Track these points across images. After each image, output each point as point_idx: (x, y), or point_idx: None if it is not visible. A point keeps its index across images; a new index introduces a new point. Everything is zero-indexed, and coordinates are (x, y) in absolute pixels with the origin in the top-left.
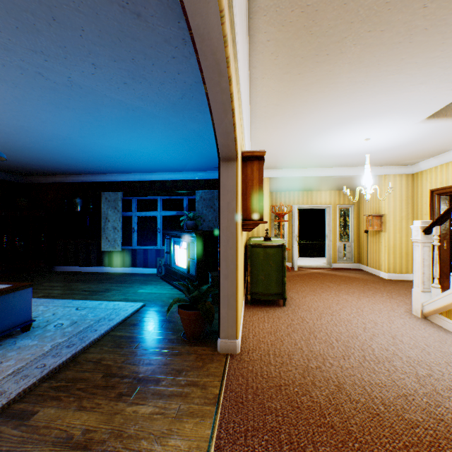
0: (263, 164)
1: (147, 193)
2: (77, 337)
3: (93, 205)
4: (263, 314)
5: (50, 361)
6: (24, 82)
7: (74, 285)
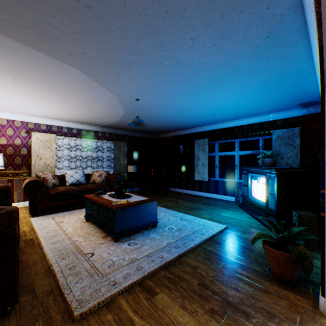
0: None
1: (226, 137)
2: (180, 242)
3: (189, 149)
4: None
5: (165, 254)
6: (152, 73)
7: (179, 201)
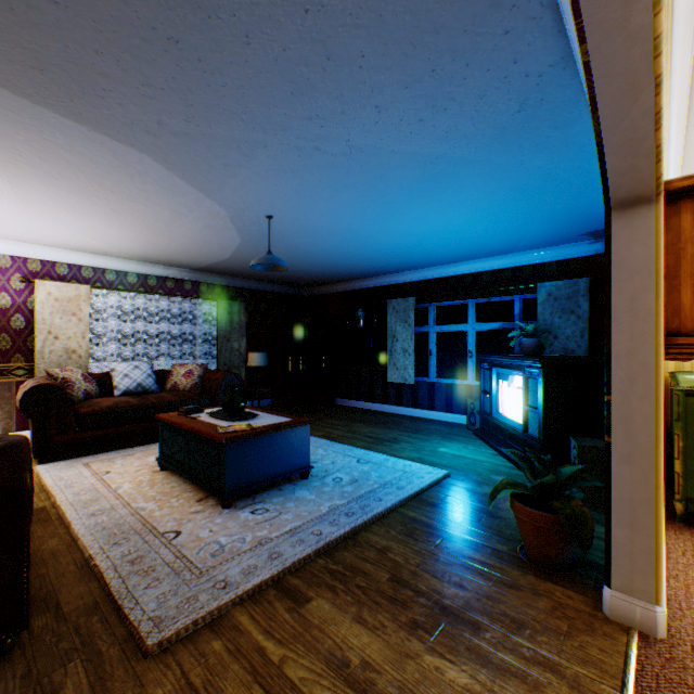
0: None
1: (450, 295)
2: (357, 504)
3: (377, 319)
4: None
5: (326, 528)
6: (301, 168)
7: (355, 426)
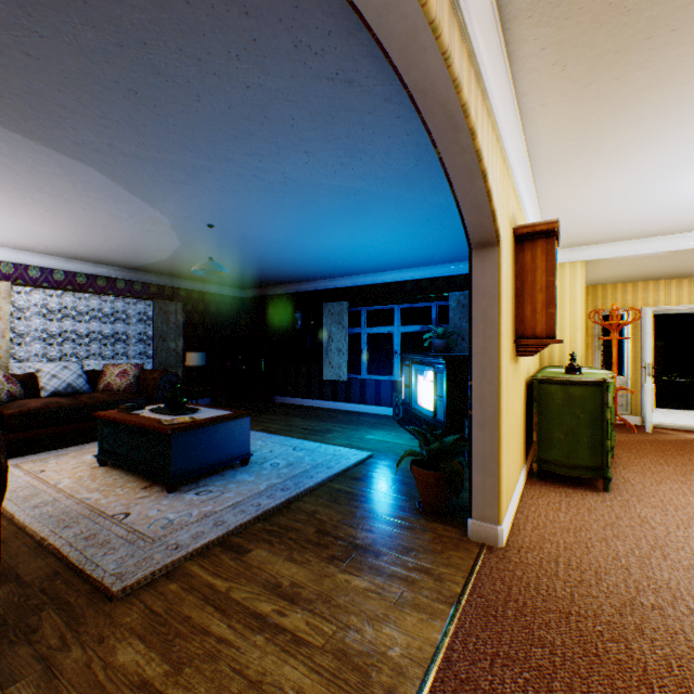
0: (553, 244)
1: (379, 300)
2: (291, 481)
3: (314, 321)
4: (557, 498)
5: (264, 501)
6: (242, 189)
7: (293, 421)
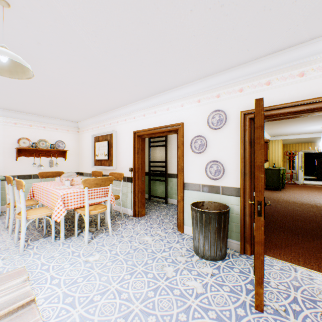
0: (267, 144)
1: None
2: None
3: None
4: (269, 191)
5: None
6: None
7: None
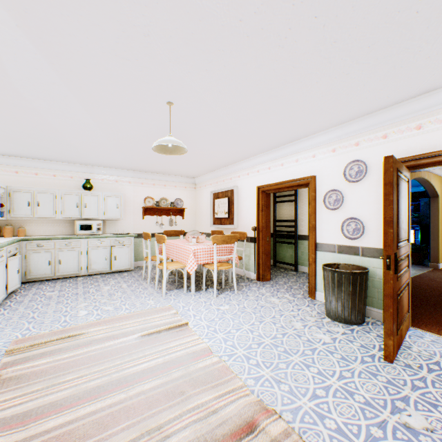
0: None
1: None
2: None
3: None
4: None
5: None
6: None
7: None
